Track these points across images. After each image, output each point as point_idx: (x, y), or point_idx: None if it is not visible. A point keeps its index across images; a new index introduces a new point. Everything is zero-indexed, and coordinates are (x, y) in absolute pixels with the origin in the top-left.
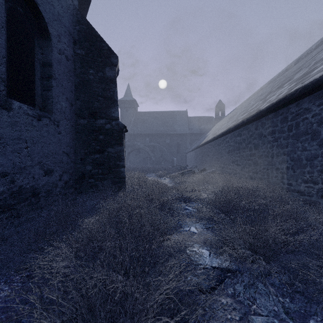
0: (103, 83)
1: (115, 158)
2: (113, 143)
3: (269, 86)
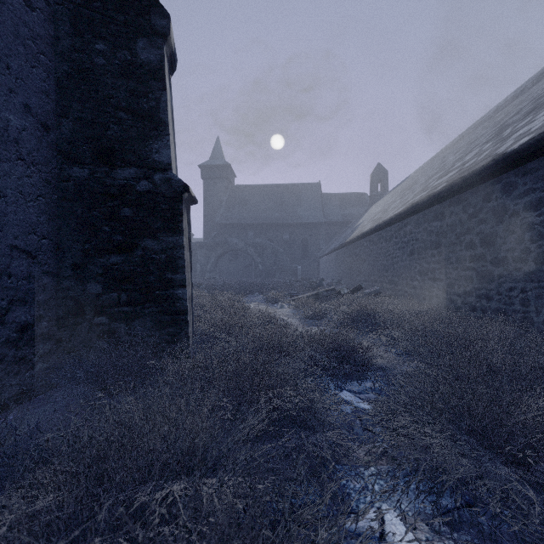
0: (131, 76)
1: (161, 264)
2: (157, 226)
3: (481, 128)
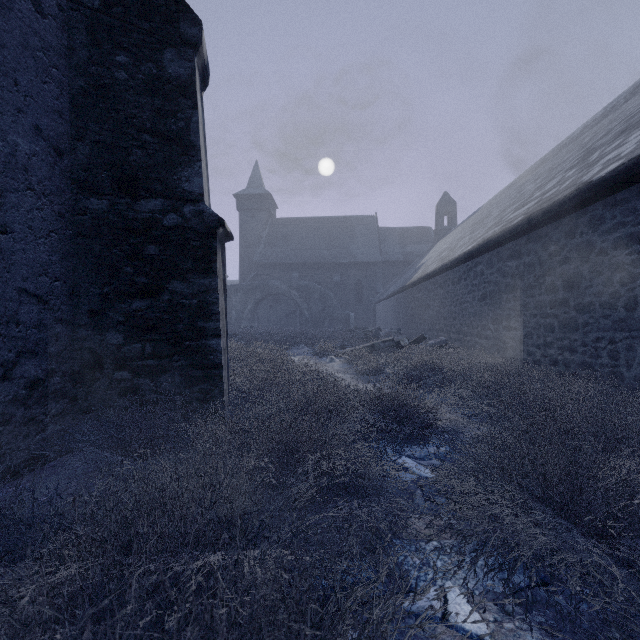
0: (157, 93)
1: (192, 310)
2: (188, 267)
3: (564, 152)
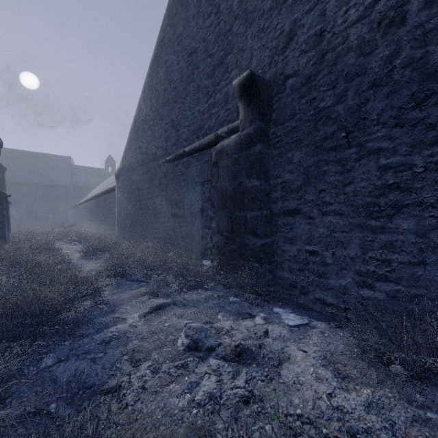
0: None
1: None
2: None
3: None
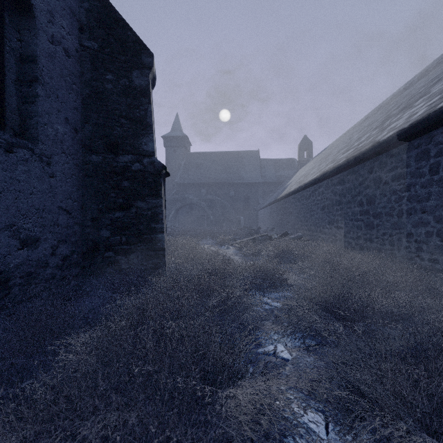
0: (129, 95)
1: (148, 217)
2: (145, 193)
3: (379, 112)
